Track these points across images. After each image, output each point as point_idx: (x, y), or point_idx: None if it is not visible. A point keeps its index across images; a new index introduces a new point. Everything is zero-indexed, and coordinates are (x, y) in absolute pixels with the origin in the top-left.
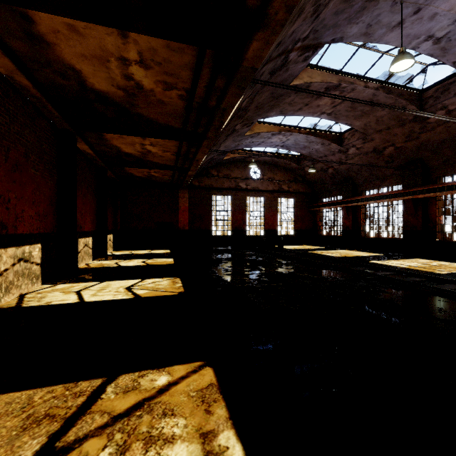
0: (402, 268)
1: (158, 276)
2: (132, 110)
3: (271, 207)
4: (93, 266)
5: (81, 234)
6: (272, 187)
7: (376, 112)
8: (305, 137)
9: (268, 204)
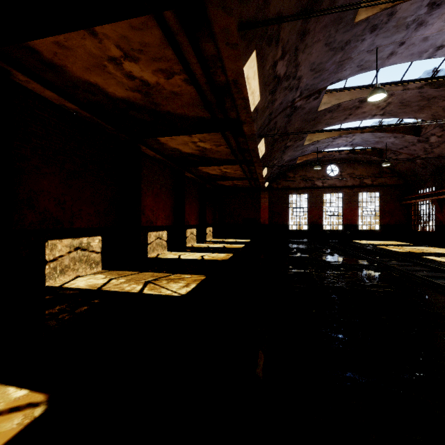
0: (441, 263)
1: (223, 252)
2: (206, 156)
3: (351, 202)
4: (194, 246)
5: (188, 227)
6: (352, 182)
7: (437, 103)
8: (371, 134)
9: (347, 200)
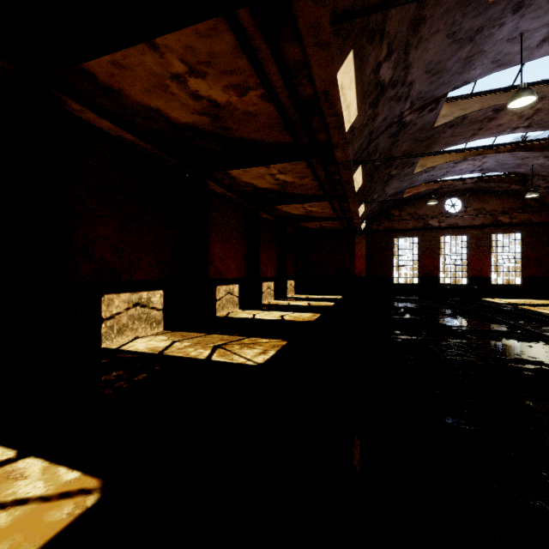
0: None
1: (308, 312)
2: (286, 192)
3: (479, 247)
4: (272, 303)
5: (265, 279)
6: (480, 220)
7: None
8: (509, 155)
9: (474, 244)
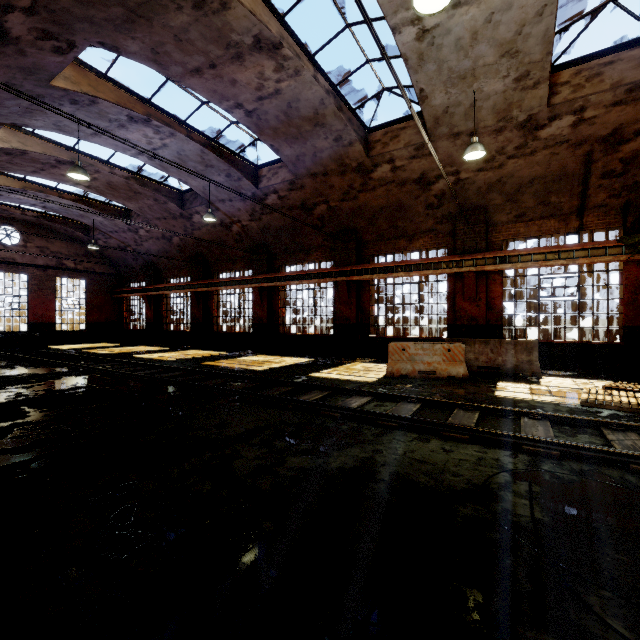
0: (145, 359)
1: None
2: None
3: (43, 290)
4: None
5: None
6: (44, 260)
7: (143, 199)
8: (73, 203)
9: (37, 286)
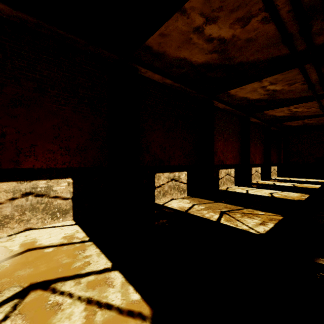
0: None
1: (294, 191)
2: (274, 99)
3: None
4: (259, 183)
5: (253, 165)
6: None
7: None
8: None
9: None
